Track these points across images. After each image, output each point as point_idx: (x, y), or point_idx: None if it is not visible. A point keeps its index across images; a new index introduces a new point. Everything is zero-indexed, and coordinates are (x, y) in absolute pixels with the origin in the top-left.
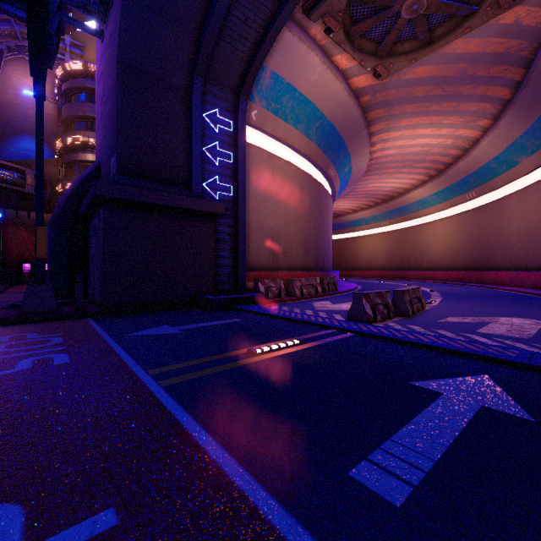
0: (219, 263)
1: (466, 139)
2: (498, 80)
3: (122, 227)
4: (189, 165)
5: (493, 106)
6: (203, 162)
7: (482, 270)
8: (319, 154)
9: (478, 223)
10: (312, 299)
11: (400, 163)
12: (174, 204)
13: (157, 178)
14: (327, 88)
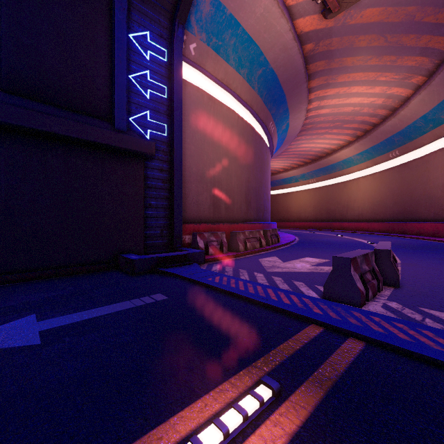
0: (150, 214)
1: (396, 99)
2: (443, 29)
3: (4, 163)
4: (111, 93)
5: (431, 60)
6: (129, 92)
7: (405, 221)
8: (261, 105)
9: (400, 179)
10: (257, 254)
11: (331, 123)
12: (85, 136)
13: (65, 105)
14: (272, 26)
